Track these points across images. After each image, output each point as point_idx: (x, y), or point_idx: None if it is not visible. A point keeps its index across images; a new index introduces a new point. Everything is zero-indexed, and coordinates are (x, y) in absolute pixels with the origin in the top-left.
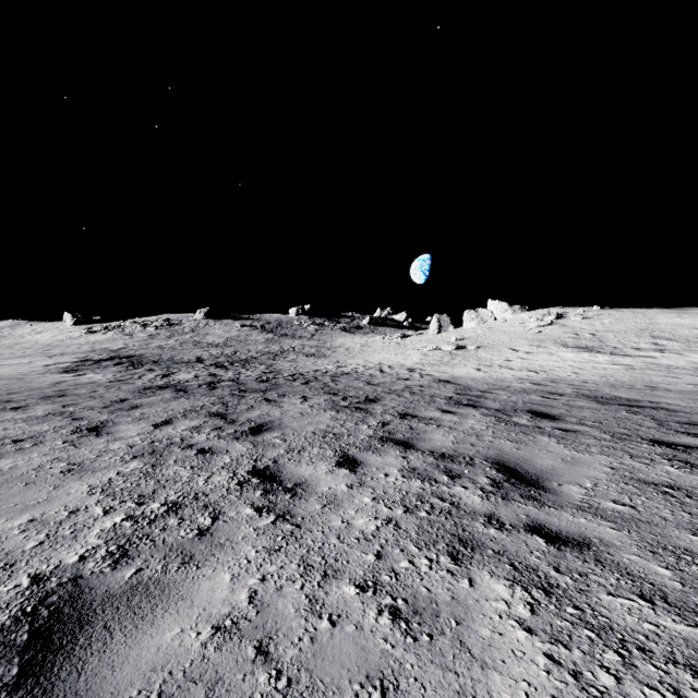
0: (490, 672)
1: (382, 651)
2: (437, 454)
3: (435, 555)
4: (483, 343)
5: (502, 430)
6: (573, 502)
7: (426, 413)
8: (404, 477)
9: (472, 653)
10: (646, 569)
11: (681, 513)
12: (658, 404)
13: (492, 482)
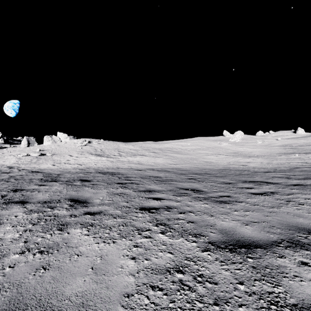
0: (79, 247)
1: (40, 262)
2: (42, 202)
3: (53, 232)
4: (55, 152)
5: (70, 188)
6: (97, 203)
7: (30, 187)
8: (27, 214)
9: (73, 247)
10: (115, 212)
11: (123, 199)
12: (119, 172)
13: (70, 205)
